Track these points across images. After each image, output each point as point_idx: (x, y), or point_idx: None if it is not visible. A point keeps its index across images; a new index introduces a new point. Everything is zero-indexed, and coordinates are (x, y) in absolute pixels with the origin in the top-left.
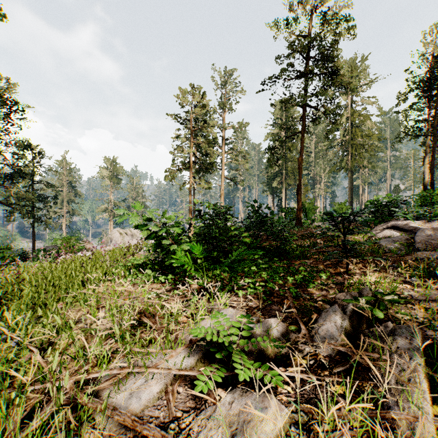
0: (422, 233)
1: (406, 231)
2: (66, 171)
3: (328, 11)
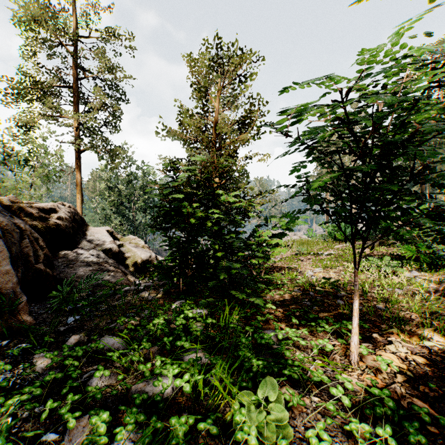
0: None
1: None
2: None
3: None
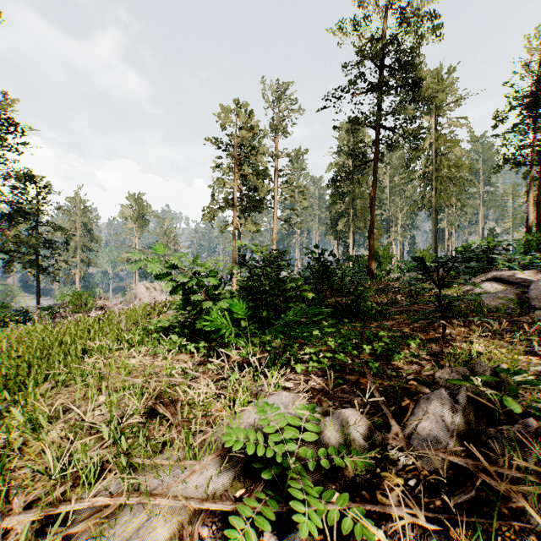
0: (538, 285)
1: (513, 284)
2: (79, 210)
3: (408, 6)
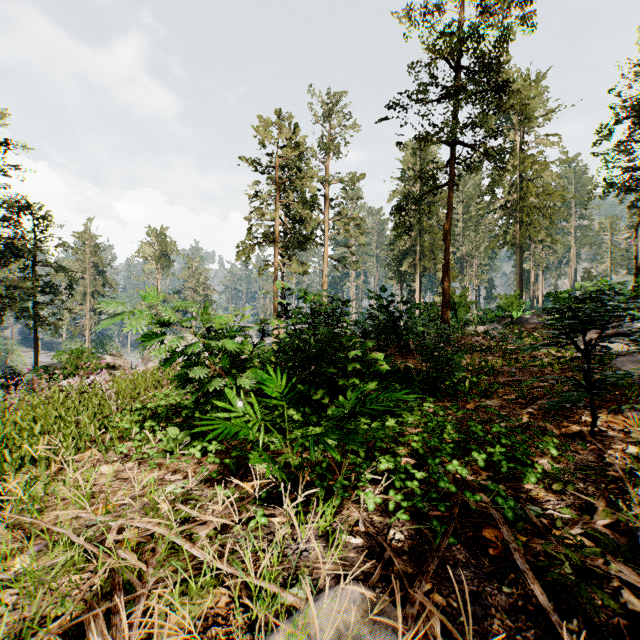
0: None
1: None
2: (89, 248)
3: None
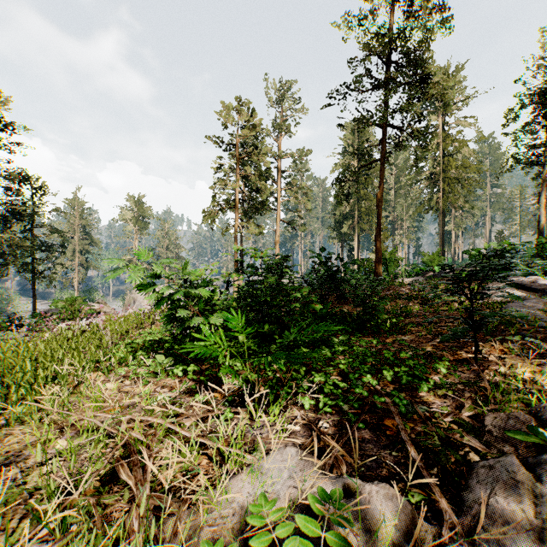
0: None
1: (535, 291)
2: (78, 212)
3: None
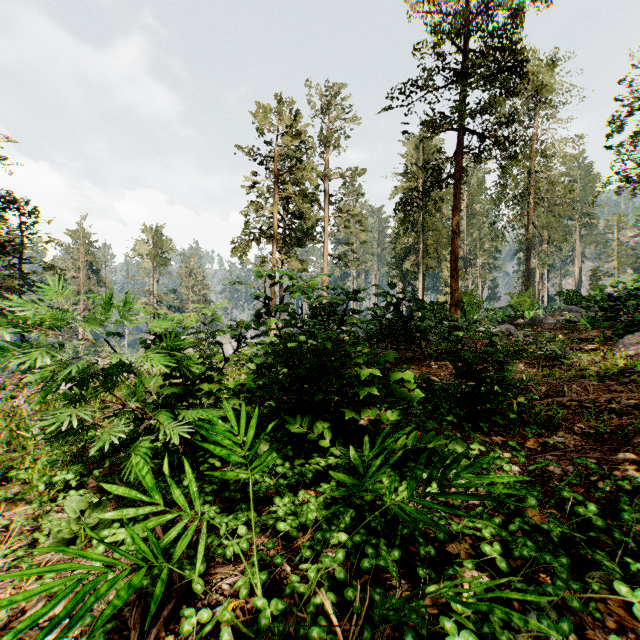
0: None
1: None
2: (83, 246)
3: None
